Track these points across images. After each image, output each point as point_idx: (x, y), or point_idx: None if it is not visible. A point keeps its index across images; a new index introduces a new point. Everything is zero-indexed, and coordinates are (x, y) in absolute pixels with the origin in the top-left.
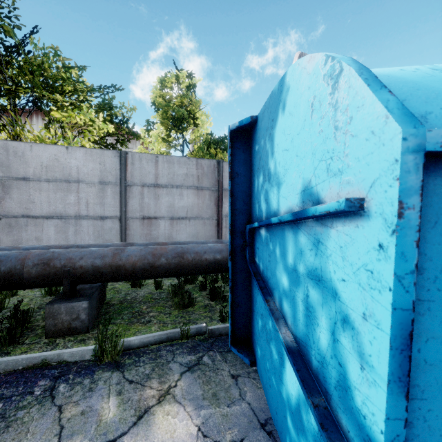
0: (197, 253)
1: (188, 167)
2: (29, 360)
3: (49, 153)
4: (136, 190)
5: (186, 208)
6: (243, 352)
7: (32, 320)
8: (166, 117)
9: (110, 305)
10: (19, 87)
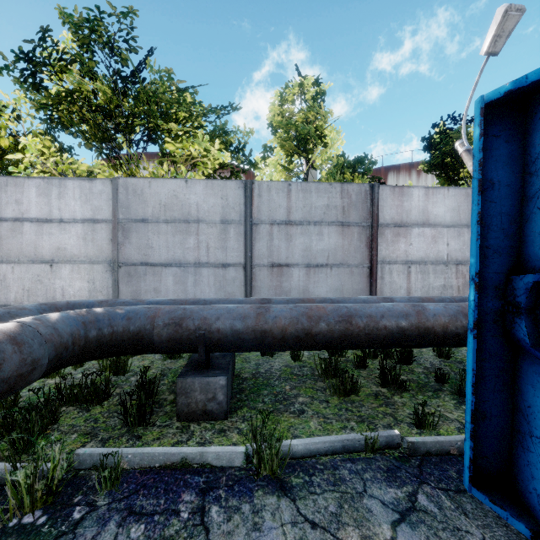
0: (371, 316)
1: (330, 196)
2: (166, 456)
3: (167, 189)
4: (263, 230)
5: (326, 251)
6: (504, 506)
7: (158, 391)
8: (288, 139)
9: (241, 379)
10: (136, 118)
